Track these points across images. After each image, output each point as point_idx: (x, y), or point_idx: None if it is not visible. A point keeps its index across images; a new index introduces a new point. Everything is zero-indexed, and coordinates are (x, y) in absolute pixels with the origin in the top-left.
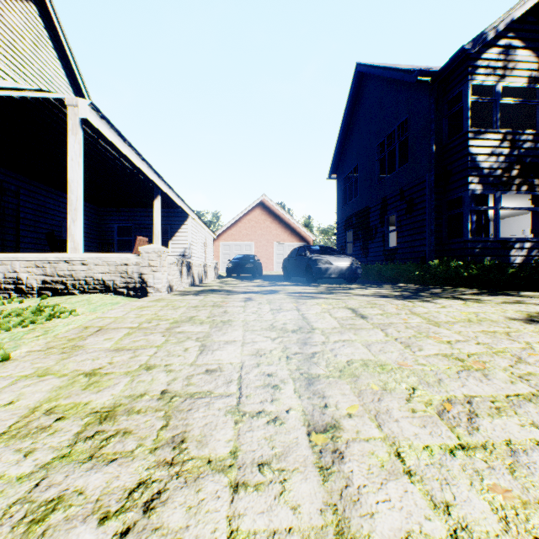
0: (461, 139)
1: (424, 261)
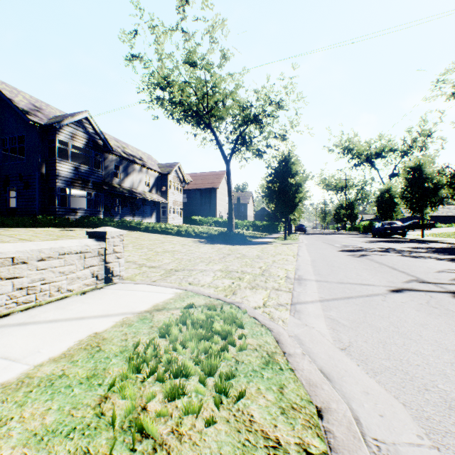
0: (54, 161)
1: (36, 216)
